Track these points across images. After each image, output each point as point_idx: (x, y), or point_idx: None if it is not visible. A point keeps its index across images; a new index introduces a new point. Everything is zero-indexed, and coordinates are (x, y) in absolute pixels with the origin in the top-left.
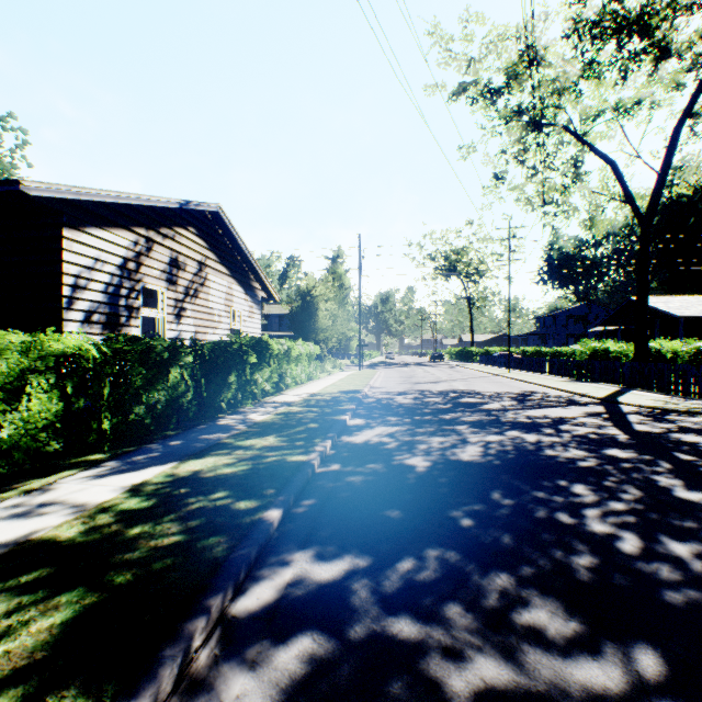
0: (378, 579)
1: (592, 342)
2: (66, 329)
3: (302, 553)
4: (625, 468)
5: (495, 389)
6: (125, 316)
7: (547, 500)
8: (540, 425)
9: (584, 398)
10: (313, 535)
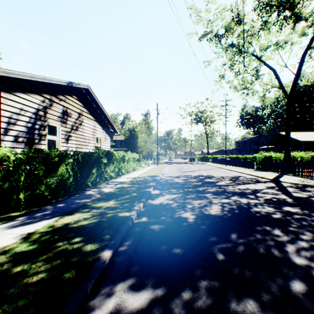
0: (171, 307)
1: (264, 153)
2: (3, 145)
3: (122, 284)
4: (298, 218)
5: (221, 175)
6: (38, 139)
7: (263, 240)
8: (246, 193)
9: (263, 179)
10: (129, 269)
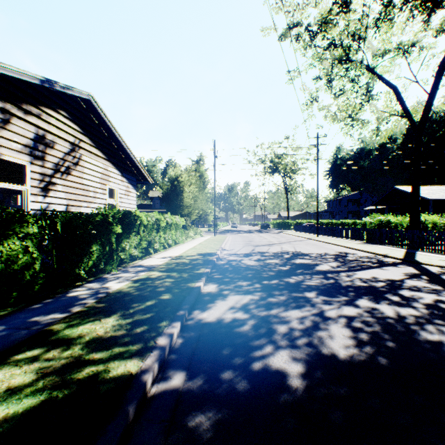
0: None
1: (379, 216)
2: None
3: None
4: None
5: (316, 251)
6: None
7: None
8: (380, 290)
9: (387, 258)
10: None
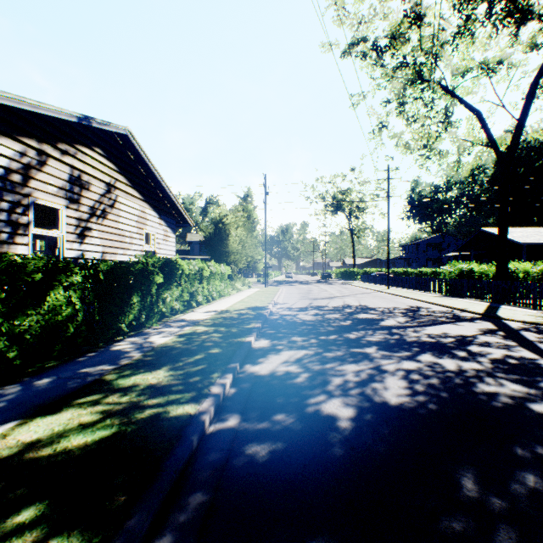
0: None
1: (460, 264)
2: None
3: None
4: None
5: (383, 305)
6: (7, 232)
7: None
8: (447, 345)
9: (465, 313)
10: None
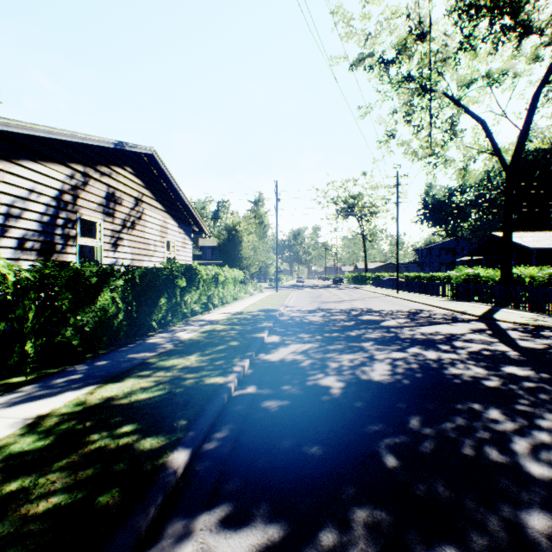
0: None
1: (466, 269)
2: None
3: (206, 515)
4: (530, 388)
5: (389, 308)
6: (61, 244)
7: (469, 430)
8: (435, 341)
9: (464, 316)
10: (222, 485)
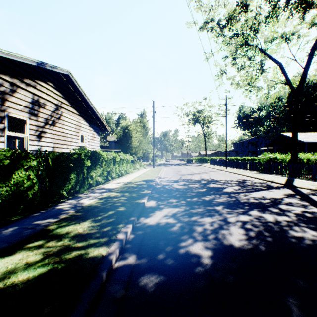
0: None
1: (269, 154)
2: None
3: None
4: None
5: (224, 178)
6: None
7: None
8: (266, 204)
9: (274, 184)
10: None
